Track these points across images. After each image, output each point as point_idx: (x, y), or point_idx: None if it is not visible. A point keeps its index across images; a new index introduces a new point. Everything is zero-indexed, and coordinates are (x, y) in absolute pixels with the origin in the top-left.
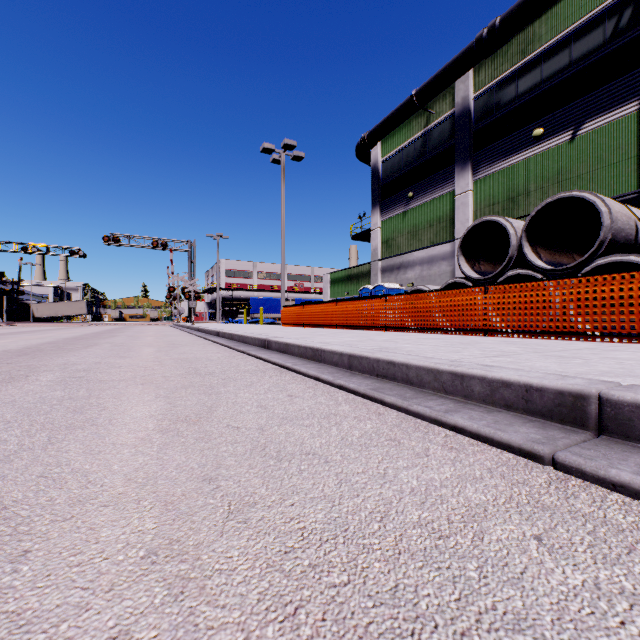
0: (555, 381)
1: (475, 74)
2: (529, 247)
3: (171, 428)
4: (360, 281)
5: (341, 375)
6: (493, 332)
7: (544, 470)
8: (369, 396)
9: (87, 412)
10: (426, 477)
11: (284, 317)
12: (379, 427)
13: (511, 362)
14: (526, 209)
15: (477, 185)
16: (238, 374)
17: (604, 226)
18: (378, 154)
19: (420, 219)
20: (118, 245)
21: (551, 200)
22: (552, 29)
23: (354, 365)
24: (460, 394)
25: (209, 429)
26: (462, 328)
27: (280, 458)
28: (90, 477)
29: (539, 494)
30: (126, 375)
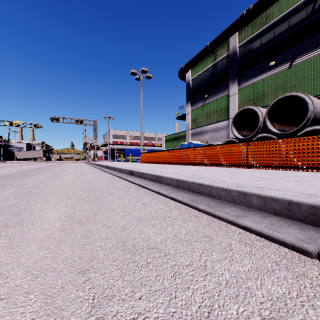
0: (308, 199)
1: (239, 34)
2: (269, 122)
3: (68, 227)
4: (180, 140)
5: (172, 191)
6: (251, 166)
7: (313, 263)
8: (189, 204)
9: (21, 215)
10: (234, 269)
11: (142, 158)
12: (197, 226)
13: (270, 184)
14: (266, 103)
15: (240, 91)
16: (115, 190)
17: (309, 110)
18: (189, 76)
19: (211, 108)
20: (58, 122)
21: (281, 97)
22: (279, 10)
23: (179, 185)
24: (244, 204)
25: (92, 228)
26: (235, 164)
27: (134, 252)
28: (1, 269)
29: (319, 287)
30: (53, 190)
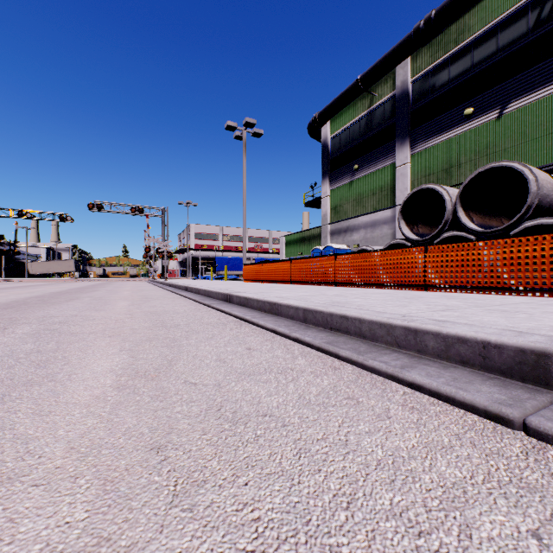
0: (515, 338)
1: (413, 61)
2: (463, 212)
3: (128, 384)
4: (312, 242)
5: (297, 328)
6: (432, 287)
7: (516, 436)
8: (324, 349)
9: (50, 366)
10: (391, 445)
11: (245, 274)
12: (336, 383)
13: (459, 316)
14: (458, 179)
15: (414, 158)
16: (201, 326)
17: (531, 192)
18: (327, 132)
19: (364, 188)
20: (101, 211)
21: (483, 169)
22: (481, 20)
23: (309, 318)
24: (413, 349)
25: (166, 385)
26: (404, 284)
27: (235, 420)
28: (30, 445)
29: (519, 469)
30: (97, 327)
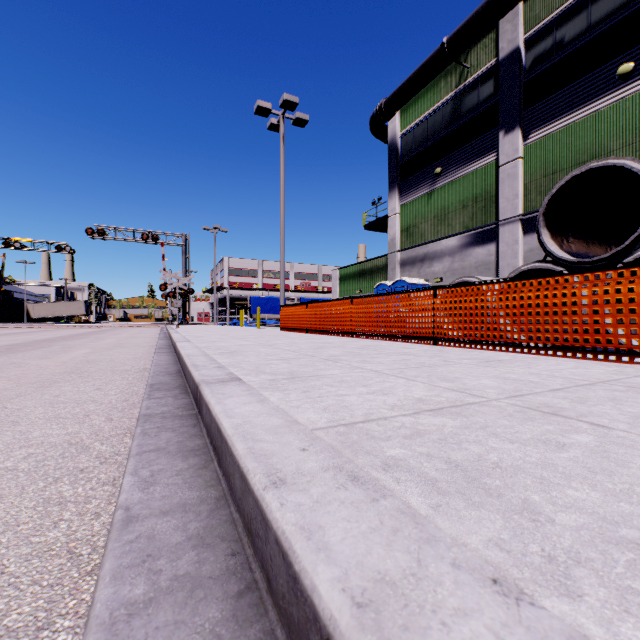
0: None
1: (527, 8)
2: None
3: None
4: (374, 277)
5: None
6: None
7: None
8: None
9: None
10: None
11: (283, 319)
12: None
13: None
14: None
15: (530, 150)
16: None
17: None
18: (396, 127)
19: (450, 199)
20: (104, 238)
21: None
22: None
23: None
24: None
25: None
26: (616, 348)
27: None
28: None
29: None
30: None
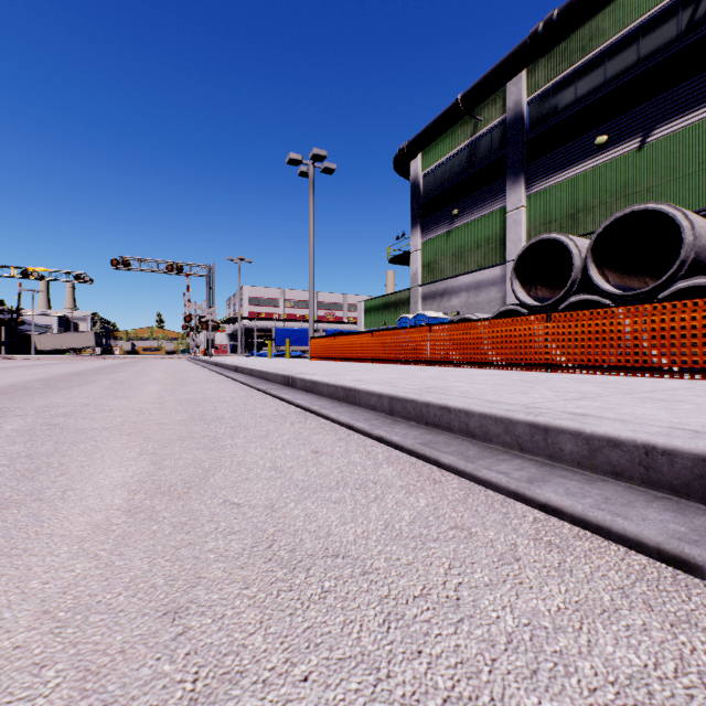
0: (692, 441)
1: (529, 75)
2: (595, 269)
3: (144, 506)
4: (398, 309)
5: (380, 423)
6: (557, 367)
7: None
8: (418, 453)
9: (39, 478)
10: (525, 607)
11: (313, 350)
12: (437, 504)
13: (602, 408)
14: (587, 227)
15: (531, 201)
16: (252, 420)
17: (686, 243)
18: (419, 167)
19: (466, 239)
20: (128, 269)
21: (622, 214)
22: (617, 22)
23: (396, 410)
24: (543, 453)
25: (197, 508)
26: (519, 362)
27: (293, 564)
28: None
29: None
30: (113, 421)
